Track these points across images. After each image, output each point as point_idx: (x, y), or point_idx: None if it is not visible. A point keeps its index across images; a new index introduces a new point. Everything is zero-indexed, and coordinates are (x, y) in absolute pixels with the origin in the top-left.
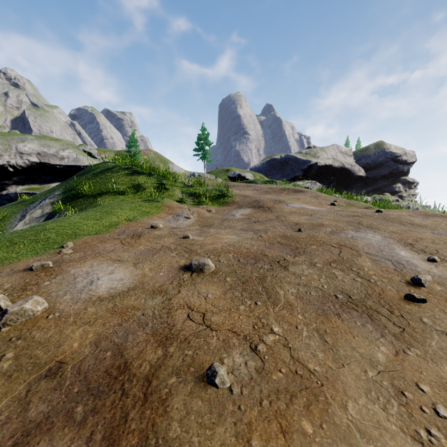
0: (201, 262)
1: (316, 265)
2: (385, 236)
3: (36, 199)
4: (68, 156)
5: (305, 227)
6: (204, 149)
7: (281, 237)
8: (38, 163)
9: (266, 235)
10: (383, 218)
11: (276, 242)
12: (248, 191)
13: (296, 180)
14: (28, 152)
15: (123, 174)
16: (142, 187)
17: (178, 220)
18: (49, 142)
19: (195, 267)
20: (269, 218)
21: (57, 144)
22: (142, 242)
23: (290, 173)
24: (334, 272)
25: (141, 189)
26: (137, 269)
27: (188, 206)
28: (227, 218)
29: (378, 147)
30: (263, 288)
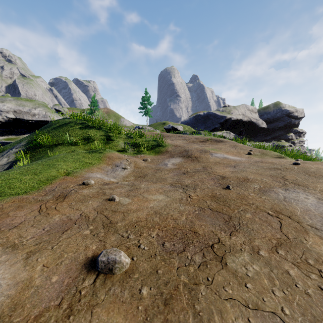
0: (111, 258)
1: (259, 252)
2: (318, 197)
3: (6, 148)
4: (39, 113)
5: (232, 182)
6: (146, 107)
7: (210, 197)
8: (14, 119)
9: (195, 193)
10: (304, 172)
11: (207, 207)
12: (179, 140)
13: (215, 131)
14: (6, 110)
15: (77, 128)
16: (91, 139)
17: (115, 171)
18: (24, 102)
19: (103, 266)
20: (197, 169)
21: (30, 104)
22: (63, 207)
23: (210, 125)
24: (287, 270)
25: (91, 141)
26: (26, 267)
27: (127, 156)
28: (160, 168)
29: (276, 106)
30: (195, 320)
